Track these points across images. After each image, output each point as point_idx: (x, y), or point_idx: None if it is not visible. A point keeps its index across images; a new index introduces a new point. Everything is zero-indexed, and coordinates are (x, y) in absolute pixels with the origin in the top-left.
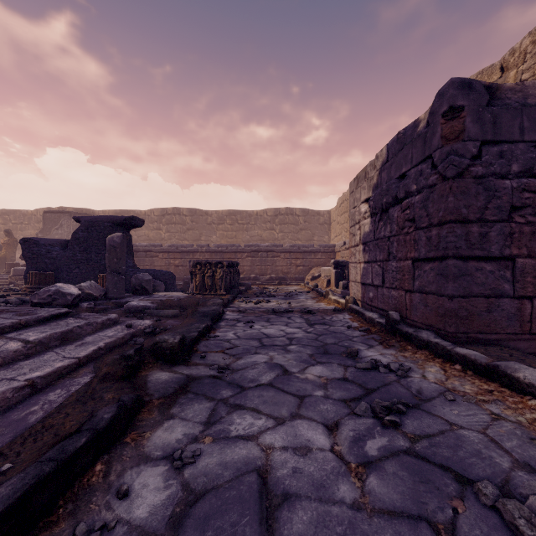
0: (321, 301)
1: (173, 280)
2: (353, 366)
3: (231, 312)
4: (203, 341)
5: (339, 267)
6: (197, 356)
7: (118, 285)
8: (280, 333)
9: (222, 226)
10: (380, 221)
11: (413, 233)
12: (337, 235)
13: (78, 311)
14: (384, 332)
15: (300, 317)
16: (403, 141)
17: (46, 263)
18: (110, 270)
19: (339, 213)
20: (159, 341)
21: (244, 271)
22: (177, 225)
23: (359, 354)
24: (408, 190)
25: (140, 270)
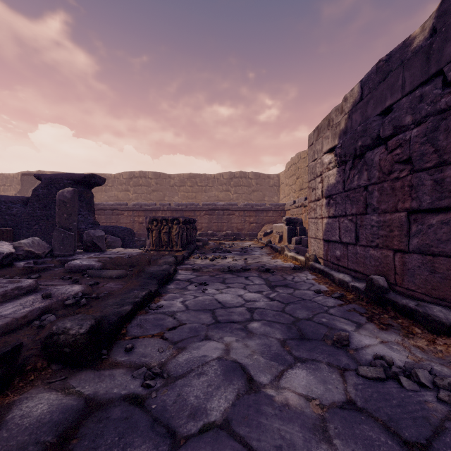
0: (277, 258)
1: (132, 236)
2: (351, 369)
3: (184, 271)
4: (139, 316)
5: (291, 224)
6: (121, 346)
7: (65, 241)
8: (237, 301)
9: (183, 188)
10: (352, 169)
11: (407, 177)
12: (286, 196)
13: (11, 271)
14: (366, 301)
15: (258, 277)
16: (386, 70)
17: (6, 219)
18: (59, 226)
19: (288, 176)
20: (56, 331)
21: (203, 228)
22: (144, 187)
23: (350, 341)
24: (398, 125)
25: (99, 227)
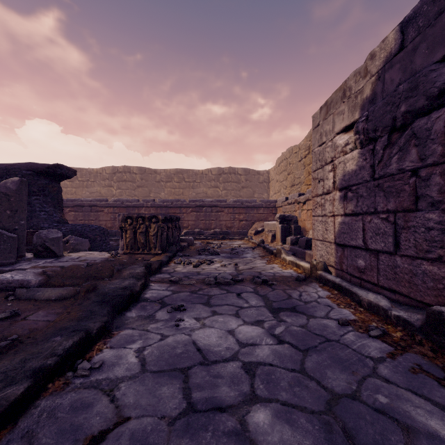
0: (272, 262)
1: (105, 237)
2: None
3: (158, 284)
4: (45, 398)
5: (285, 222)
6: None
7: (2, 246)
8: (227, 345)
9: (170, 184)
10: (387, 148)
11: None
12: (276, 192)
13: None
14: (430, 348)
15: (254, 294)
16: None
17: None
18: (0, 226)
19: (278, 171)
20: None
21: (189, 226)
22: (128, 183)
23: None
24: None
25: (65, 225)
